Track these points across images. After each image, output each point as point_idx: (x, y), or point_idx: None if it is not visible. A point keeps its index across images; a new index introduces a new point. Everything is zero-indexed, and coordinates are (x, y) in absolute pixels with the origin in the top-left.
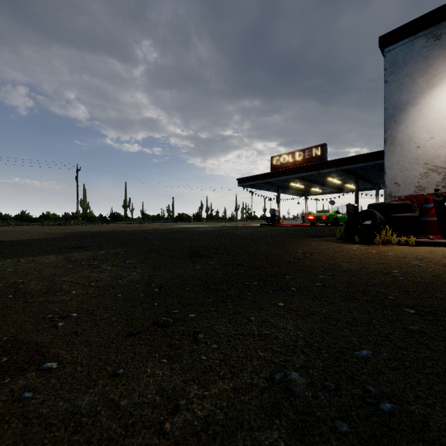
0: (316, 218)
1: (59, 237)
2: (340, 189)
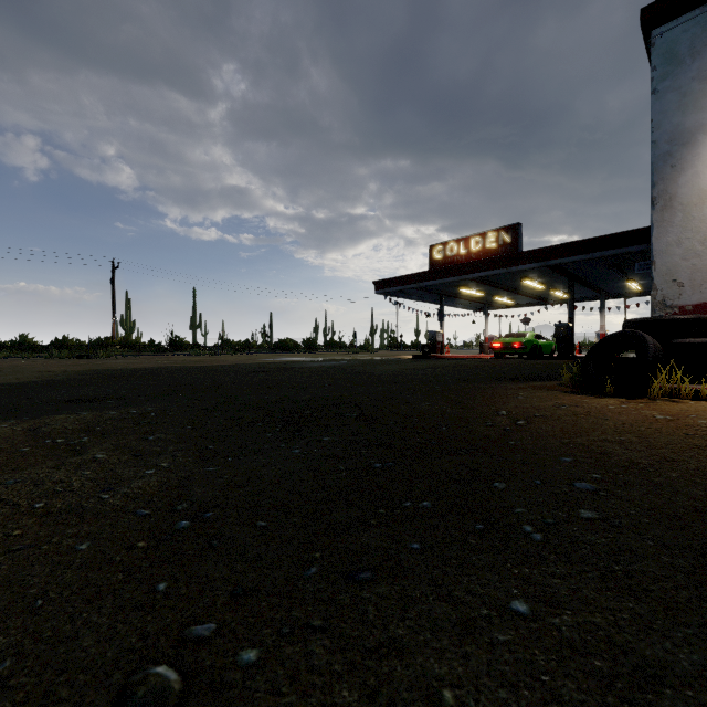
0: (505, 346)
1: (64, 379)
2: (541, 298)
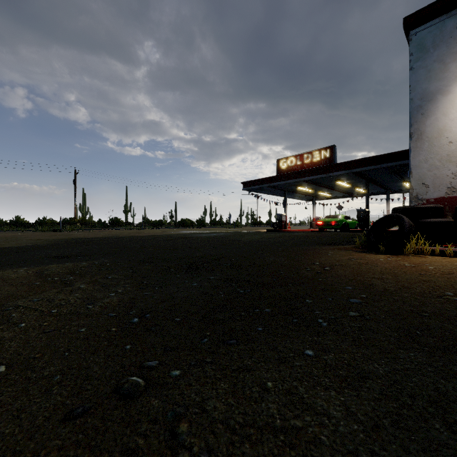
0: (325, 223)
1: (48, 244)
2: (349, 193)
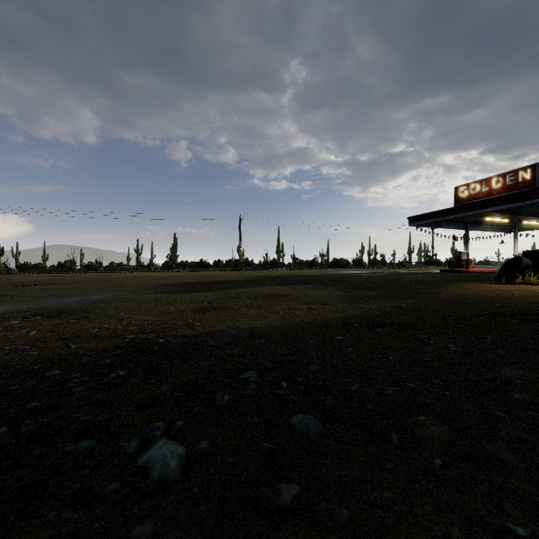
0: None
1: (255, 279)
2: None
